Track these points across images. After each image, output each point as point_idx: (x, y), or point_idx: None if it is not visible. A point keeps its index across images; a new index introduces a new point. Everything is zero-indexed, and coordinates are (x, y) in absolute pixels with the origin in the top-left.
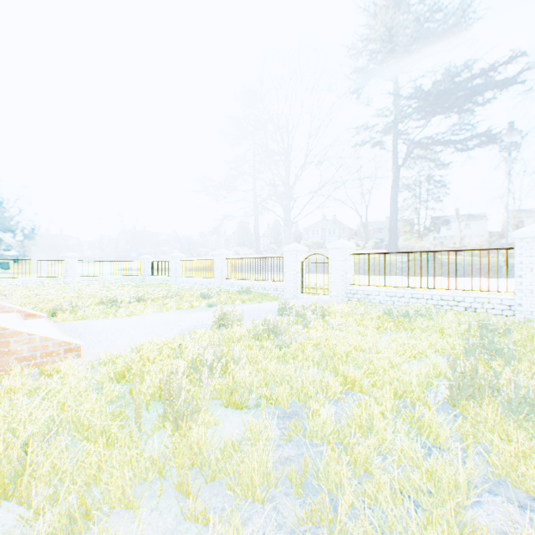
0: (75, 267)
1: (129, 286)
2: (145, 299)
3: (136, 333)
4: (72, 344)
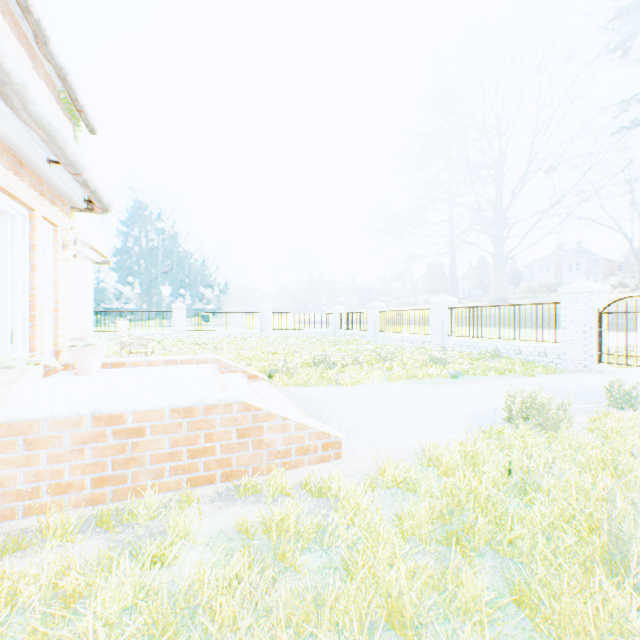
0: (269, 319)
1: (323, 341)
2: (361, 361)
3: (390, 418)
4: (330, 437)
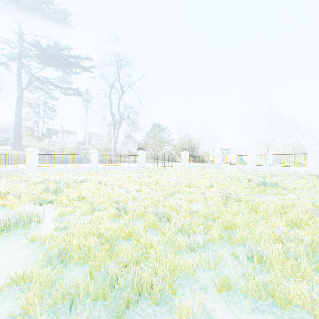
0: None
1: None
2: None
3: None
4: None
